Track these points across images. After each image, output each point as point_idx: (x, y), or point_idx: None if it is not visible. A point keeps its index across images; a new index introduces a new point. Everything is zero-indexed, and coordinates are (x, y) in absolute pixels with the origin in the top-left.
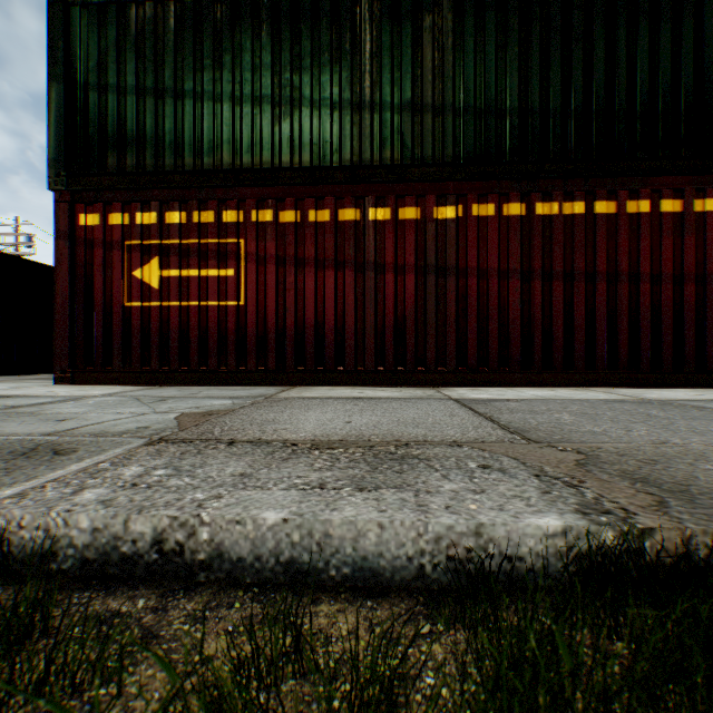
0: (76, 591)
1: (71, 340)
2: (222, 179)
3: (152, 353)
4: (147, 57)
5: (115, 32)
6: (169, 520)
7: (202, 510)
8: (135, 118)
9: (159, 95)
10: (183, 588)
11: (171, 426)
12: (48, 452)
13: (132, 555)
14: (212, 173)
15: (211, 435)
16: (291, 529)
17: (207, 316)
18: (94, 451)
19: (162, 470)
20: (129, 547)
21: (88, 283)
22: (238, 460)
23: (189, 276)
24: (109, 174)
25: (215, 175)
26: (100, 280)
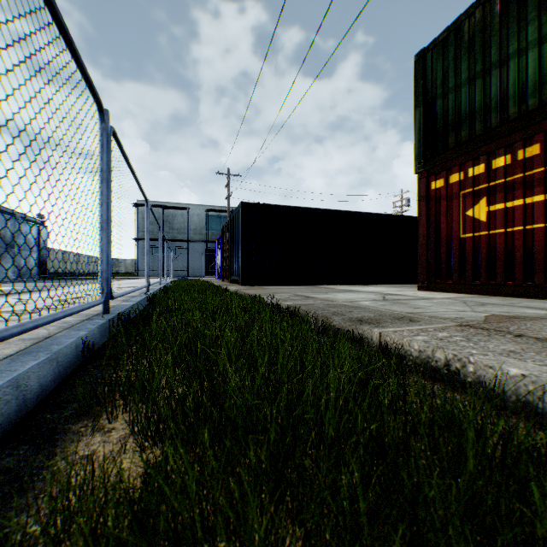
0: (411, 373)
1: (425, 263)
2: (546, 111)
3: (479, 271)
4: (475, 51)
5: (452, 51)
6: (451, 356)
7: (470, 356)
8: (466, 102)
9: (485, 73)
10: (457, 391)
11: (477, 319)
12: (406, 320)
13: (434, 367)
14: (535, 110)
15: (504, 329)
16: (526, 382)
17: (530, 238)
18: (426, 323)
19: (458, 337)
20: (433, 363)
21: (435, 226)
22: (514, 345)
23: (512, 206)
24: (448, 149)
25: (539, 111)
26: (442, 222)
